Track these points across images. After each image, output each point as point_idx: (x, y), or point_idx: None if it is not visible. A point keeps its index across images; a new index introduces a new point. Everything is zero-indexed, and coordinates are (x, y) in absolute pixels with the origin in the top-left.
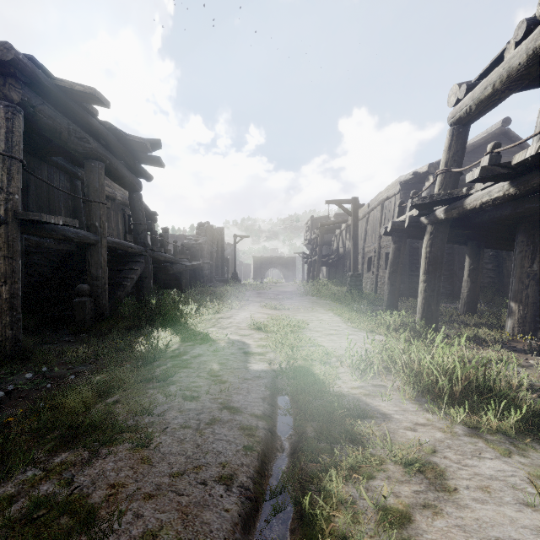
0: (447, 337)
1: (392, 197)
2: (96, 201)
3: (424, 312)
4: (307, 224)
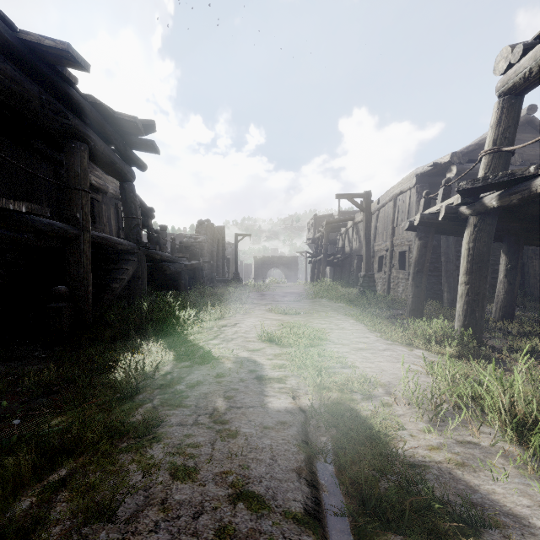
0: (496, 350)
1: (407, 191)
2: (77, 188)
3: (467, 320)
4: (310, 223)
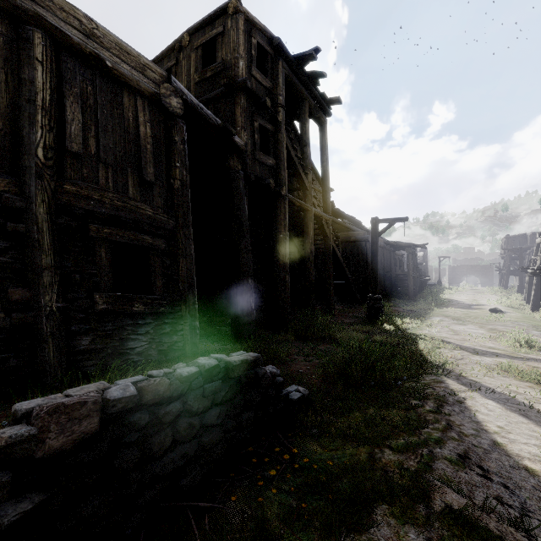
0: None
1: None
2: (415, 265)
3: (527, 299)
4: (503, 241)
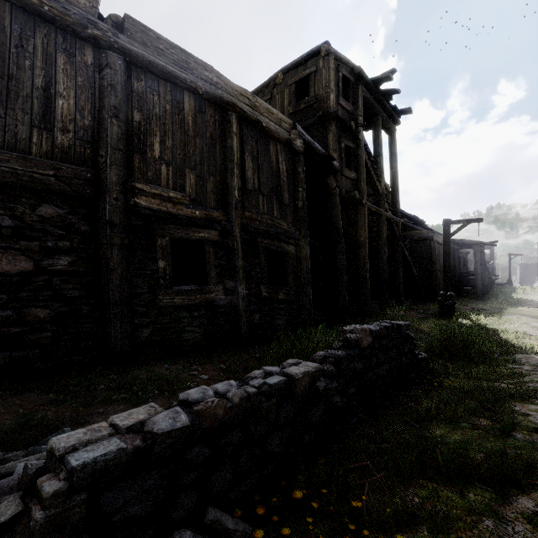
0: None
1: None
2: (482, 264)
3: None
4: None
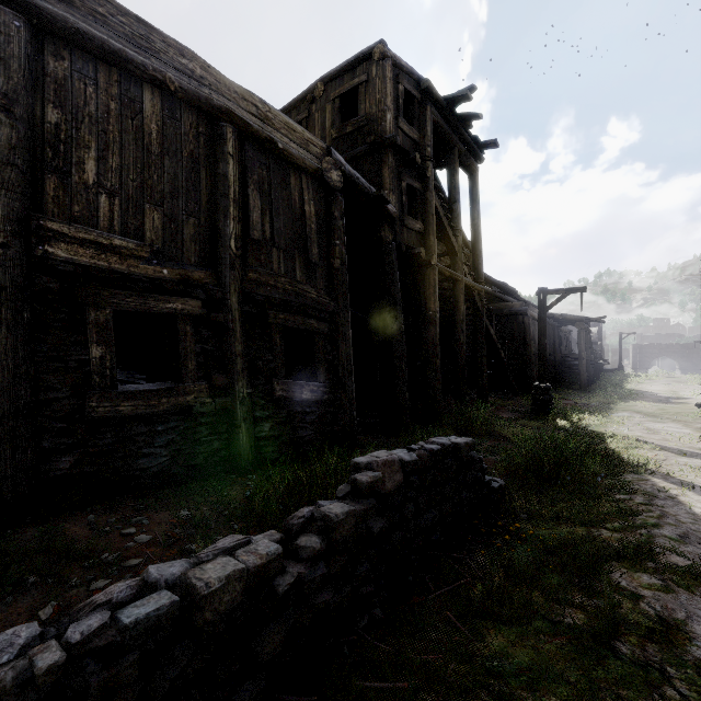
0: None
1: None
2: (588, 346)
3: None
4: None
